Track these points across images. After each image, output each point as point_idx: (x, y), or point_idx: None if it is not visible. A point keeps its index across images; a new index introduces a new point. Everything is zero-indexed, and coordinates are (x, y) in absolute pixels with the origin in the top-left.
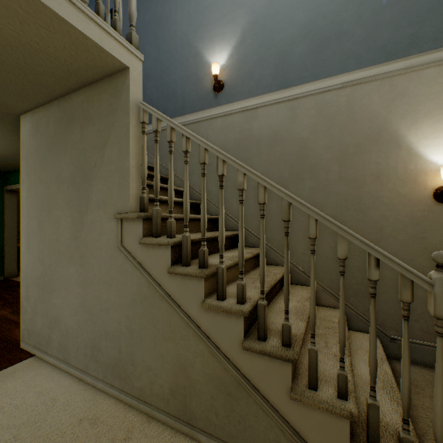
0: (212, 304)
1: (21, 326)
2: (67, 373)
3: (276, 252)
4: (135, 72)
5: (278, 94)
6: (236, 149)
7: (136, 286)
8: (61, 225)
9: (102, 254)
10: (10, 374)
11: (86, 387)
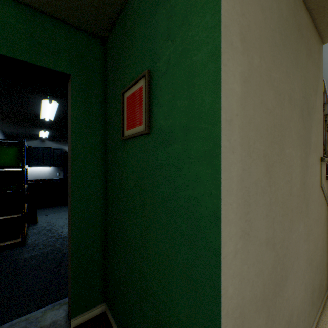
0: None
1: None
2: None
3: None
4: None
5: None
6: None
7: (324, 212)
8: (293, 170)
9: (315, 195)
10: None
11: None
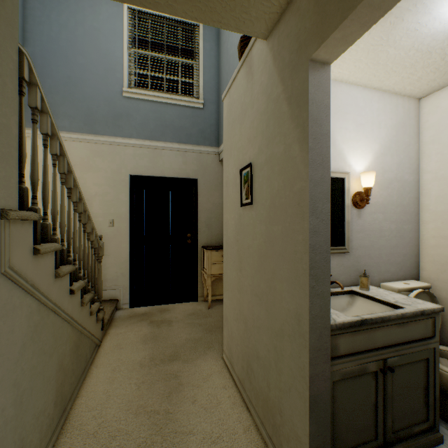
0: (78, 287)
1: None
2: None
3: None
4: None
5: None
6: None
7: (27, 320)
8: None
9: None
10: None
11: None
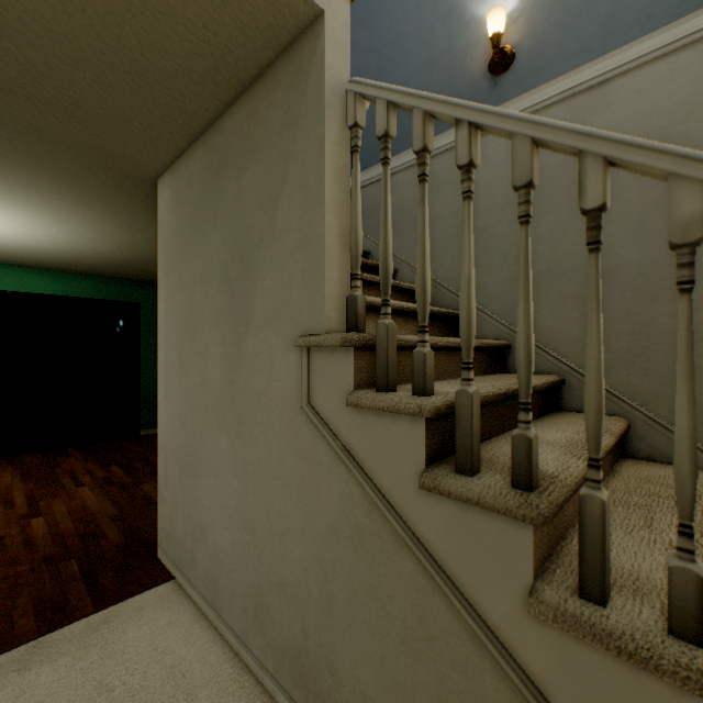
0: (569, 615)
1: (159, 523)
2: (216, 632)
3: (667, 431)
4: (335, 22)
5: (674, 29)
6: (546, 189)
7: (339, 499)
8: (208, 360)
9: (271, 419)
10: (135, 610)
11: (245, 678)
